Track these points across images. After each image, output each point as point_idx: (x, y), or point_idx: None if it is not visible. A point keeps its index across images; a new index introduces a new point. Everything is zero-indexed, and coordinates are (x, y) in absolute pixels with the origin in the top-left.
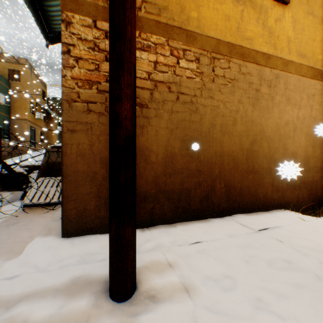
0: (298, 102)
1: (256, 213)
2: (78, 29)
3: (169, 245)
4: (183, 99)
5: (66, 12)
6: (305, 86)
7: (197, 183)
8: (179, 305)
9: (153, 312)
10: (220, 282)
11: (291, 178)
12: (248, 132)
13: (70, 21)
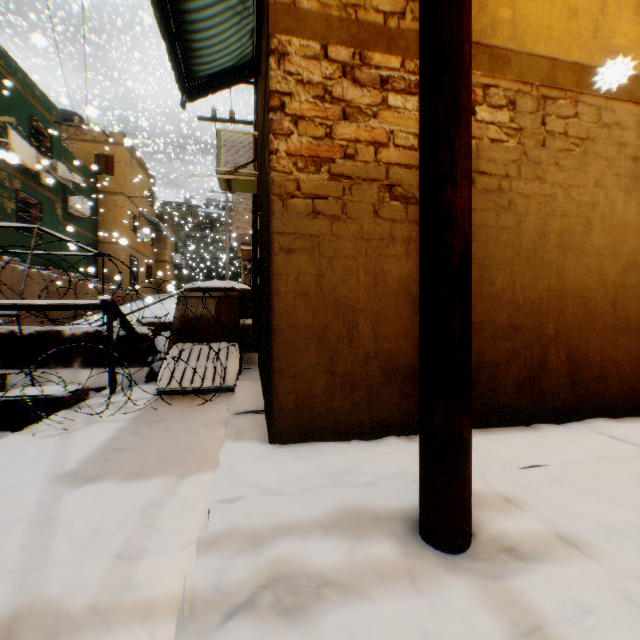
0: None
1: (635, 419)
2: (298, 64)
3: (482, 467)
4: (484, 184)
5: (278, 36)
6: None
7: (511, 353)
8: (577, 568)
9: (531, 575)
10: (633, 539)
11: None
12: (614, 249)
13: (284, 51)
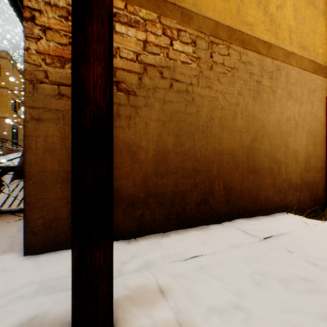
0: (299, 97)
1: (258, 218)
2: None
3: (160, 262)
4: (178, 87)
5: None
6: (306, 81)
7: (193, 185)
8: None
9: None
10: (228, 317)
11: (293, 179)
12: (248, 128)
13: None
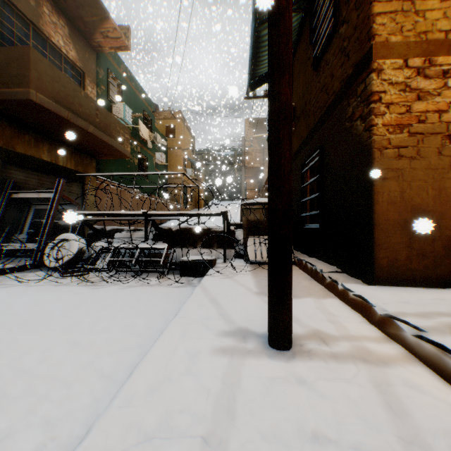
0: None
1: None
2: (388, 74)
3: None
4: None
5: (377, 61)
6: None
7: None
8: None
9: None
10: None
11: None
12: None
13: (380, 68)
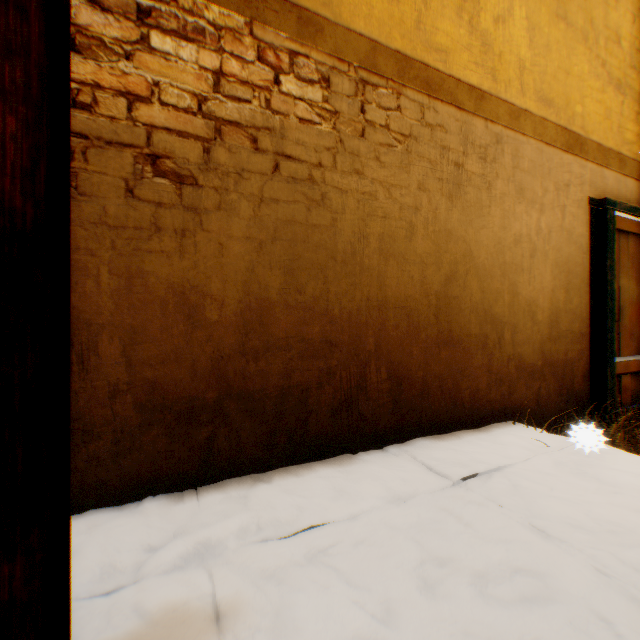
0: (539, 198)
1: (457, 434)
2: None
3: (235, 543)
4: (291, 170)
5: None
6: (553, 166)
7: (325, 373)
8: None
9: None
10: None
11: (527, 355)
12: (439, 257)
13: None
